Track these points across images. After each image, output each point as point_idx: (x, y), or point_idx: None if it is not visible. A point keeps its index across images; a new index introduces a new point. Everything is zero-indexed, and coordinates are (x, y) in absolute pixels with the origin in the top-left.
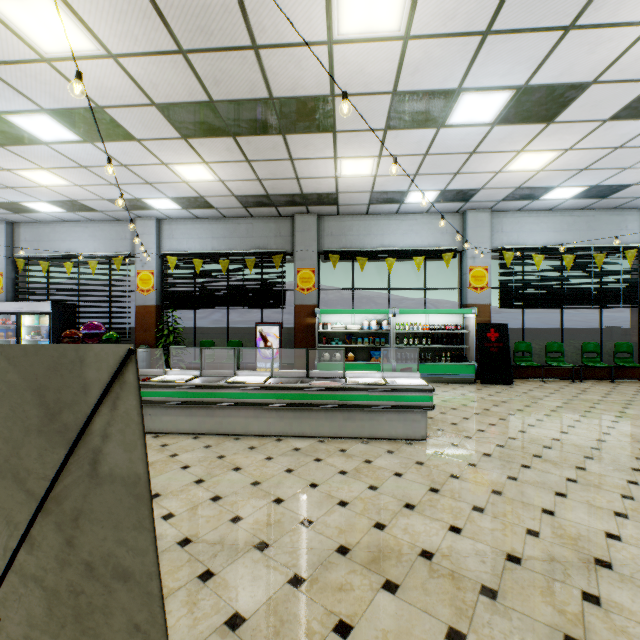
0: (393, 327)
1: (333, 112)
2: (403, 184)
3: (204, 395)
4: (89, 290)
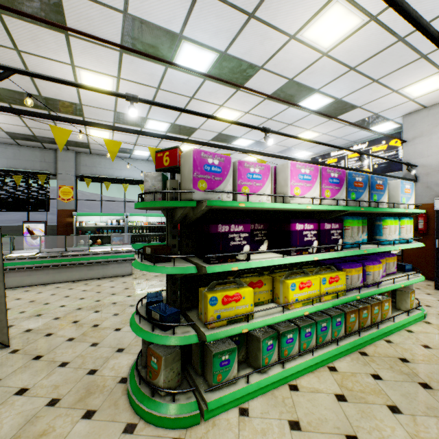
0: (127, 223)
1: (82, 110)
2: (130, 146)
3: None
4: None
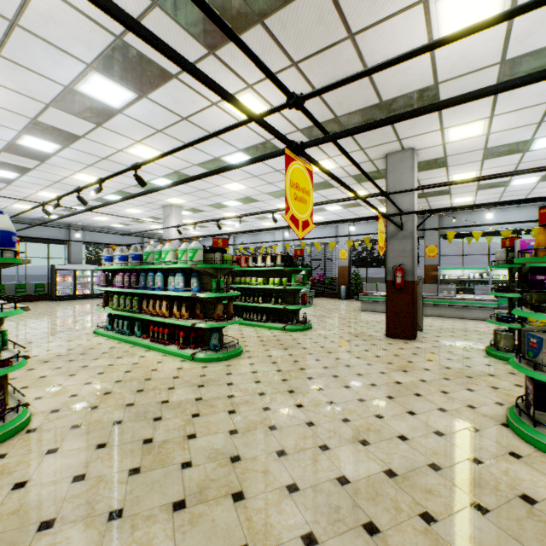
0: (491, 277)
1: (449, 191)
2: (493, 200)
3: None
4: (316, 259)
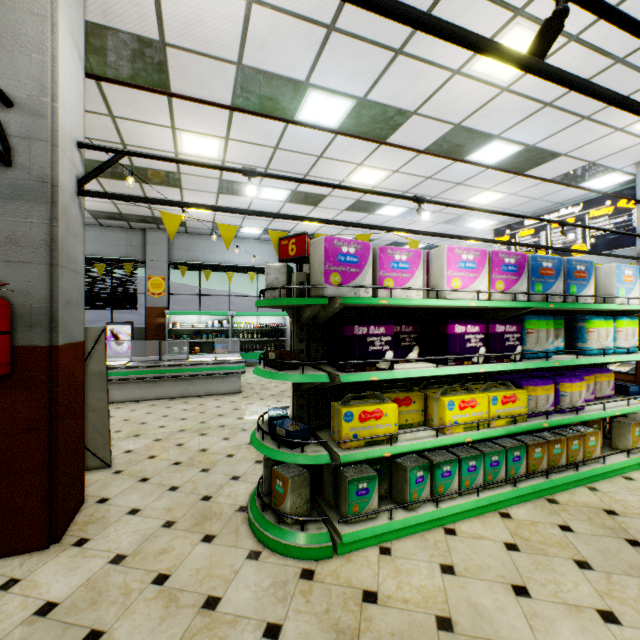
0: (233, 325)
1: (180, 179)
2: (237, 221)
3: None
4: None
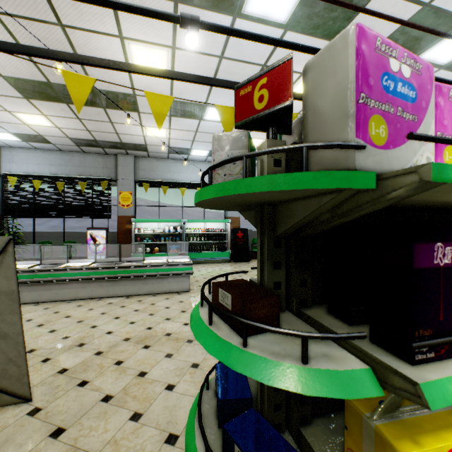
0: (185, 230)
1: (136, 102)
2: (187, 145)
3: (43, 276)
4: None
